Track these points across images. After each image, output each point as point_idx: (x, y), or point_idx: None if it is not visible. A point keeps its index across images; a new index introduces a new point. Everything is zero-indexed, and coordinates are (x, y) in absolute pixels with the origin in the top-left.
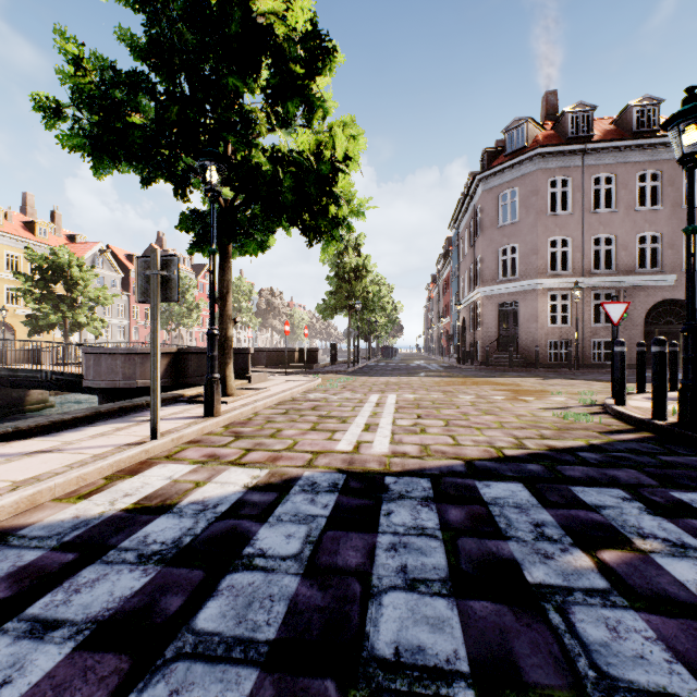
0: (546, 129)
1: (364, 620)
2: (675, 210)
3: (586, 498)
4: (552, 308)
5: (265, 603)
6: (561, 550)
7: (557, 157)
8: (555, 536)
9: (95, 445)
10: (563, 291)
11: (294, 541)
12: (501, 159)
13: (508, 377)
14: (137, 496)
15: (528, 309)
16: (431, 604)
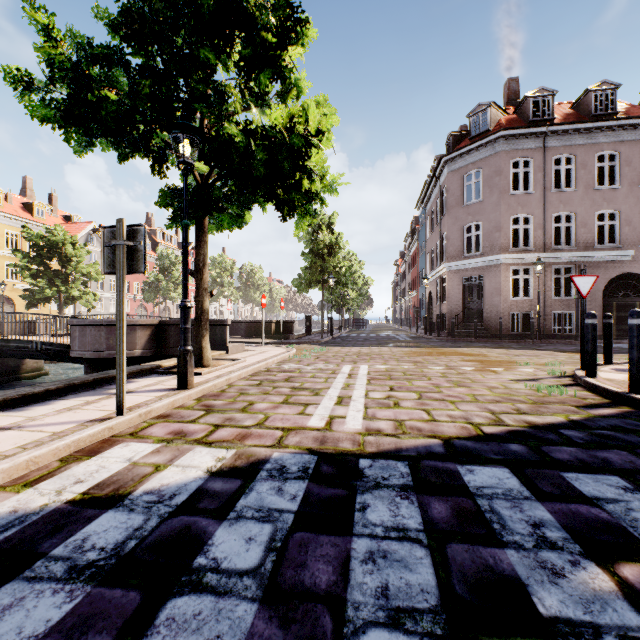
0: (508, 113)
1: None
2: (632, 189)
3: (583, 487)
4: (513, 282)
5: None
6: (571, 563)
7: (519, 139)
8: (560, 541)
9: (58, 422)
10: (525, 266)
11: (255, 548)
12: (466, 142)
13: (474, 347)
14: (89, 483)
15: (492, 283)
16: None
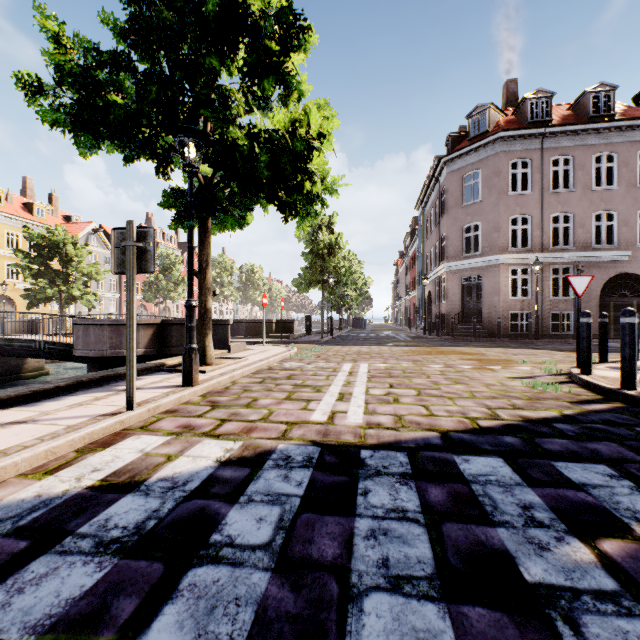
0: (507, 114)
1: (343, 633)
2: (630, 190)
3: (571, 475)
4: (512, 282)
5: (229, 609)
6: (556, 539)
7: (517, 140)
8: (547, 521)
9: (71, 416)
10: (523, 266)
11: (265, 527)
12: (465, 143)
13: (472, 347)
14: (106, 471)
15: (491, 283)
16: (420, 612)
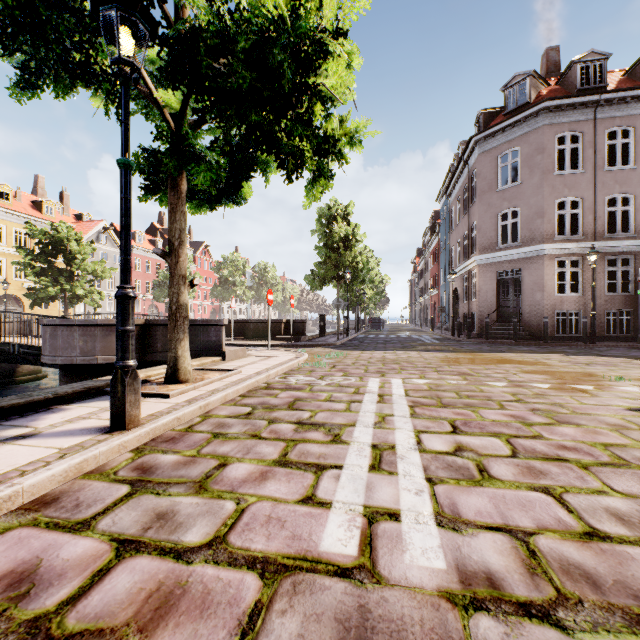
0: (549, 84)
1: None
2: None
3: None
4: None
5: None
6: None
7: (565, 111)
8: None
9: None
10: (573, 257)
11: None
12: (500, 119)
13: (520, 352)
14: None
15: (532, 277)
16: None
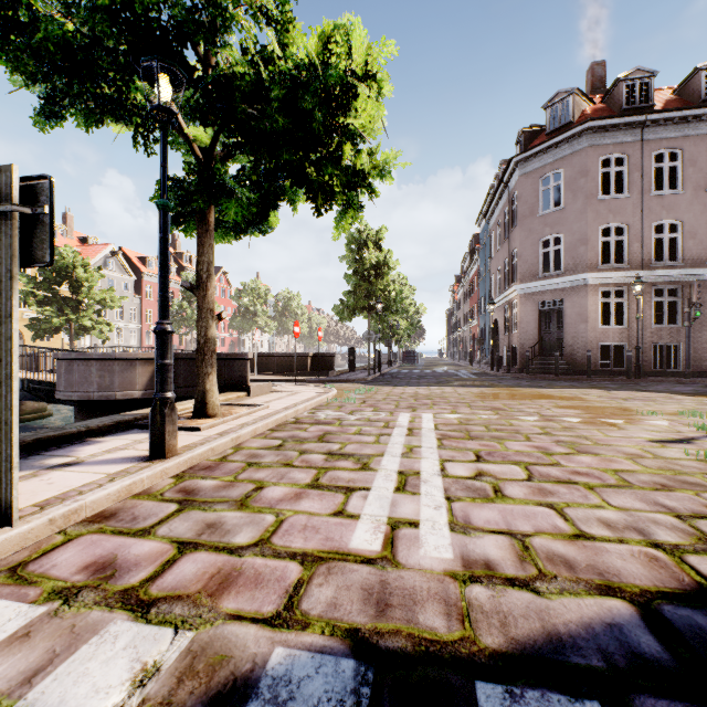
0: (594, 102)
1: None
2: None
3: None
4: None
5: None
6: None
7: (610, 131)
8: None
9: None
10: (618, 287)
11: None
12: (542, 138)
13: (560, 387)
14: None
15: (576, 308)
16: None
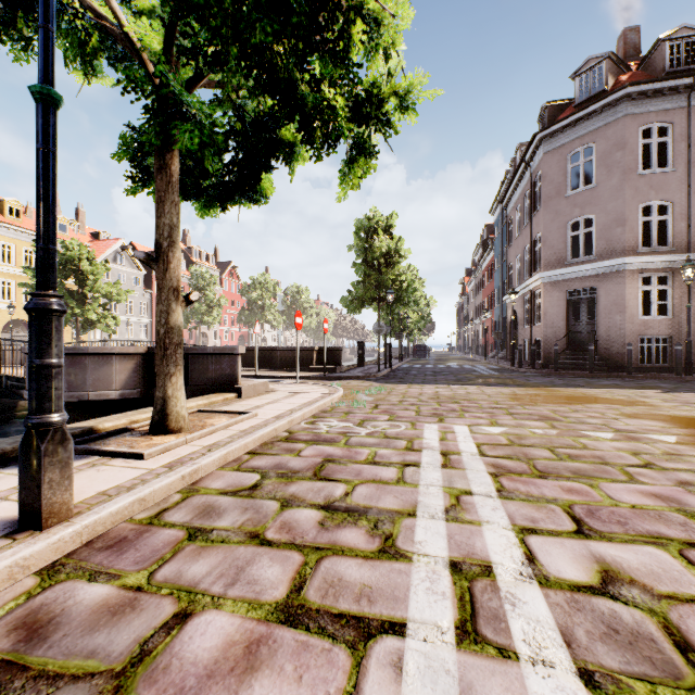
0: (630, 68)
1: None
2: None
3: None
4: None
5: None
6: None
7: (651, 98)
8: None
9: None
10: (660, 272)
11: None
12: (569, 111)
13: (604, 387)
14: None
15: (611, 297)
16: None
